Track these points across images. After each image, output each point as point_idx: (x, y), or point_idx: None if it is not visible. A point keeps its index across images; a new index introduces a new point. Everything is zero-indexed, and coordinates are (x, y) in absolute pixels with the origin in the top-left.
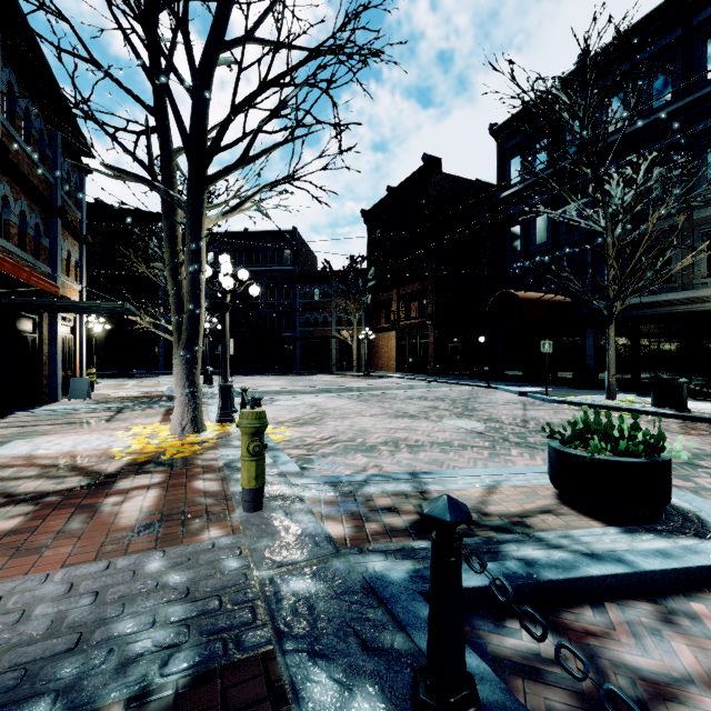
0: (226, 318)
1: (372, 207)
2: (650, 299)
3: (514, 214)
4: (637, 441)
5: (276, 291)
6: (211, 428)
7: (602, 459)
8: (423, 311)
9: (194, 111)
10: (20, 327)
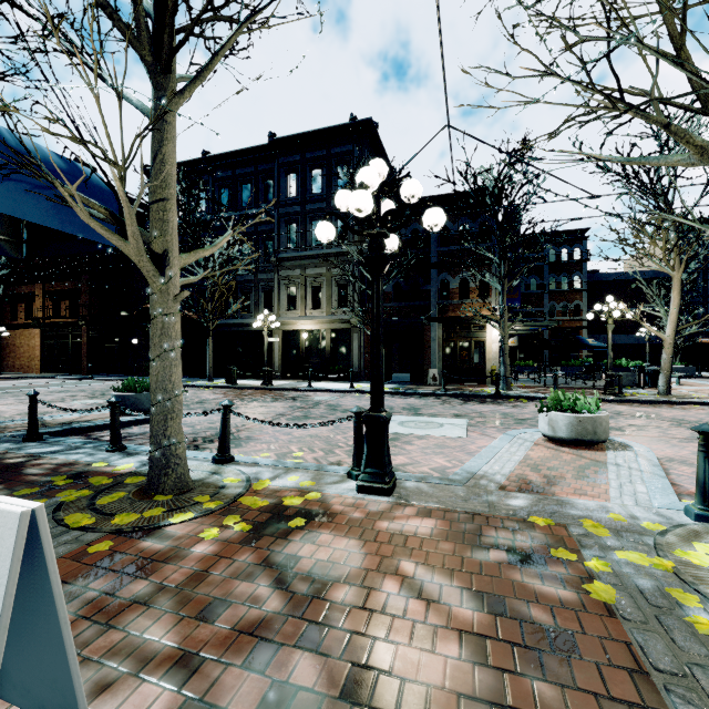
0: None
1: None
2: (240, 321)
3: None
4: (141, 387)
5: None
6: None
7: (126, 394)
8: (77, 311)
9: None
10: None
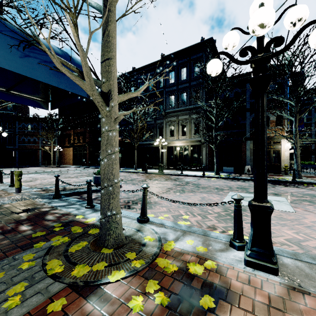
0: None
1: None
2: (148, 142)
3: None
4: None
5: (1, 123)
6: None
7: (99, 176)
8: (85, 140)
9: None
10: None
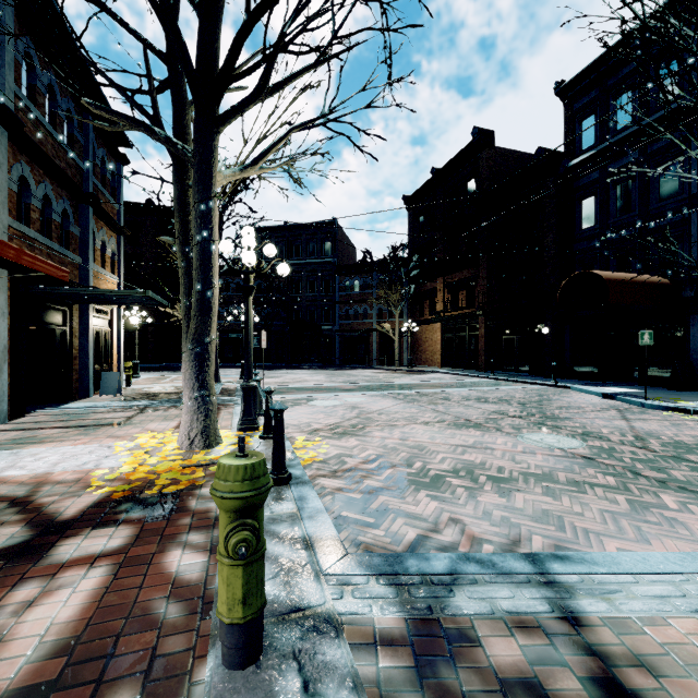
0: (249, 303)
1: (415, 192)
2: None
3: (587, 184)
4: None
5: (315, 284)
6: (229, 439)
7: None
8: (473, 301)
9: (201, 30)
10: (47, 319)
